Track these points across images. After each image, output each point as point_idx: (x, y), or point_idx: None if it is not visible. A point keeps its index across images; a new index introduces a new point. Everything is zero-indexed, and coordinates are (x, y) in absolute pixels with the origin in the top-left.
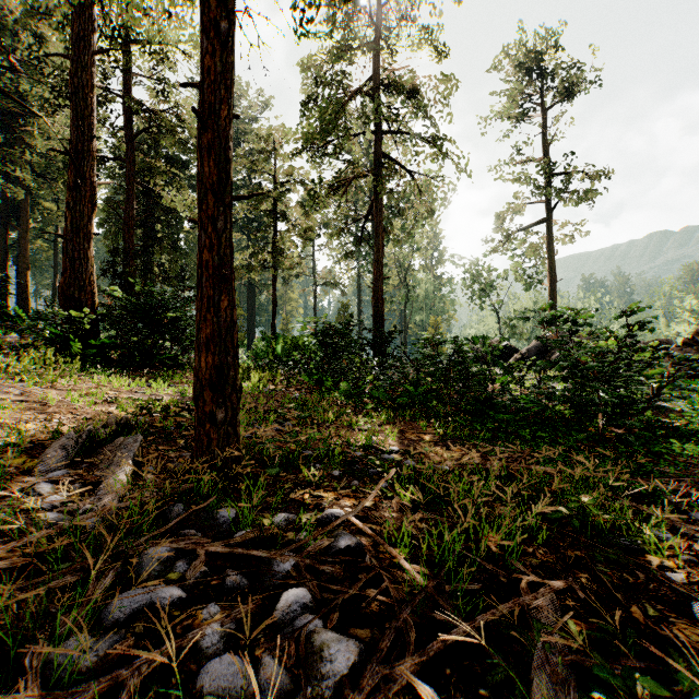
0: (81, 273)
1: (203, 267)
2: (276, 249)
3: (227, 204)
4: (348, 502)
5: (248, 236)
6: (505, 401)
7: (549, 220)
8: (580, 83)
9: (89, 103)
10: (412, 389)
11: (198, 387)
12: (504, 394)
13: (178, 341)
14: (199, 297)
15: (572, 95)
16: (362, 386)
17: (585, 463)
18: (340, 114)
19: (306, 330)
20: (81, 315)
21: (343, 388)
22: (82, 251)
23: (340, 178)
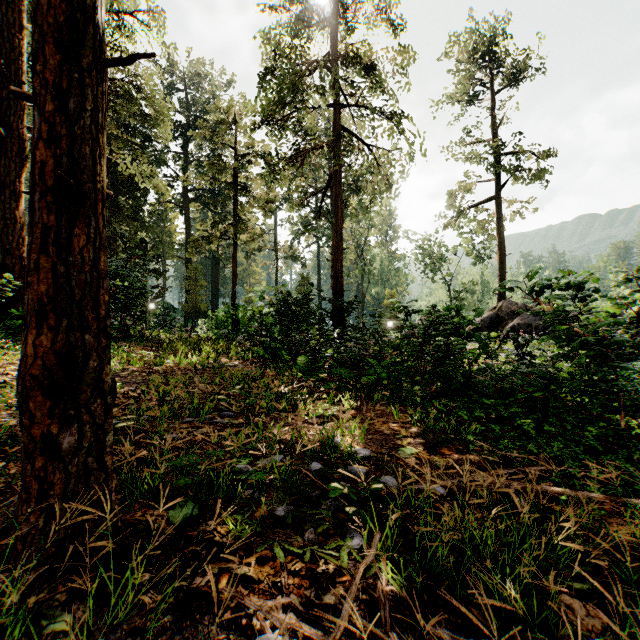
0: (7, 235)
1: (36, 173)
2: (236, 220)
3: (86, 68)
4: (297, 596)
5: (212, 211)
6: (487, 380)
7: (499, 197)
8: (528, 67)
9: (17, 45)
10: (375, 362)
11: (20, 390)
12: (486, 373)
13: (129, 311)
14: (29, 228)
15: (521, 79)
16: (321, 360)
17: (634, 480)
18: (299, 80)
19: (264, 300)
20: (4, 281)
21: (301, 362)
22: (9, 211)
23: (299, 148)
